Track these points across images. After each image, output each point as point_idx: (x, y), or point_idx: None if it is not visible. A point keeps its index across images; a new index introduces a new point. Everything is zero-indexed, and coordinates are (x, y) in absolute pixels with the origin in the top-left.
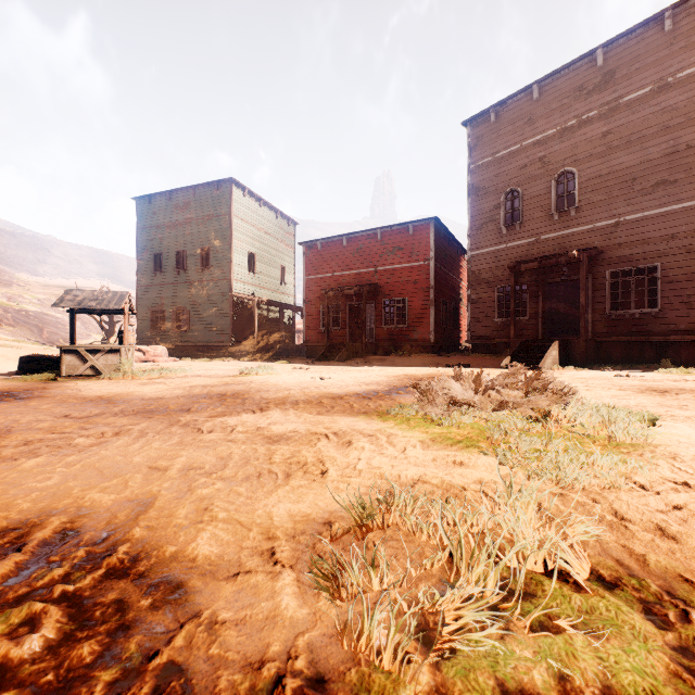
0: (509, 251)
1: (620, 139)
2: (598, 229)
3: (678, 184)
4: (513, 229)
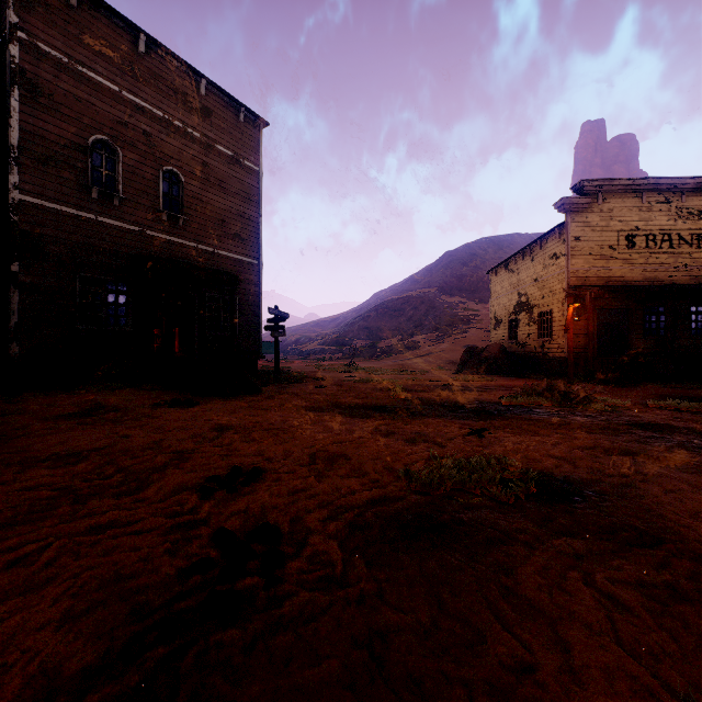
0: (103, 228)
1: (215, 179)
2: (201, 251)
3: (245, 242)
4: (108, 199)
